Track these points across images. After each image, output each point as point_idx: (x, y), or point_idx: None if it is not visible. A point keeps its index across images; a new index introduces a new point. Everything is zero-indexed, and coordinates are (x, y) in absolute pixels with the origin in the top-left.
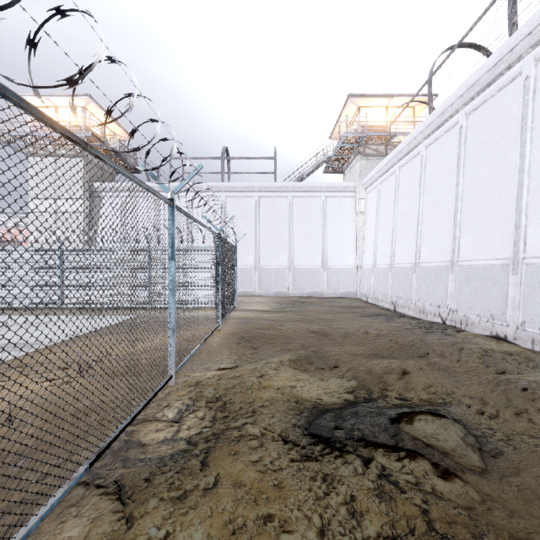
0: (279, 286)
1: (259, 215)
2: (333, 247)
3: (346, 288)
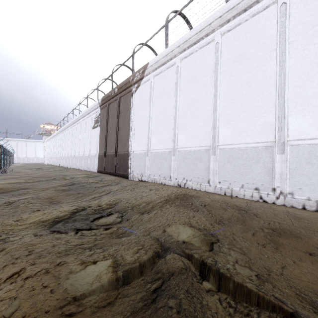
0: (23, 161)
1: (17, 146)
2: (38, 153)
3: (41, 162)
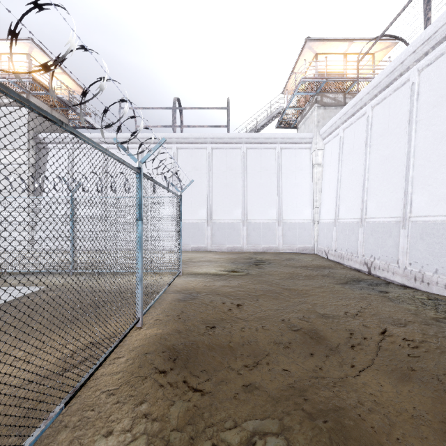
0: (233, 241)
1: (212, 167)
2: (289, 201)
3: (302, 244)
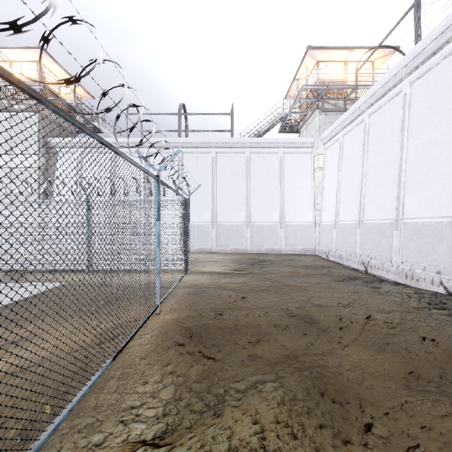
0: (237, 243)
1: (216, 171)
2: (291, 203)
3: (304, 245)
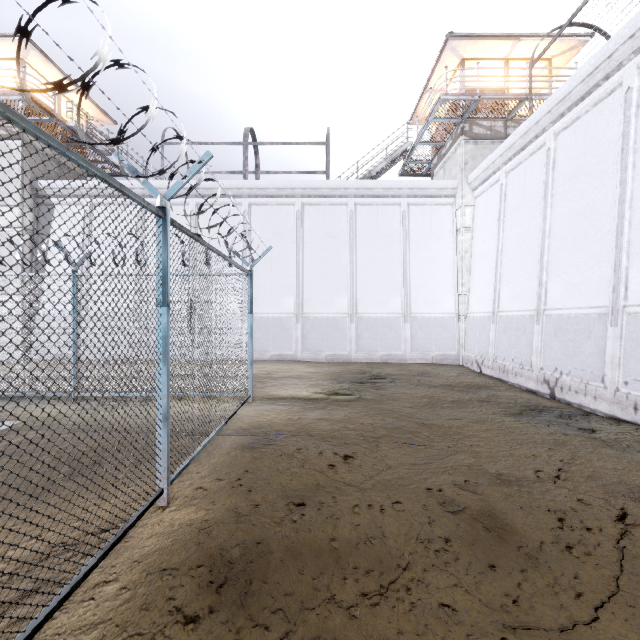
0: (335, 346)
1: (303, 233)
2: (420, 284)
3: (441, 350)
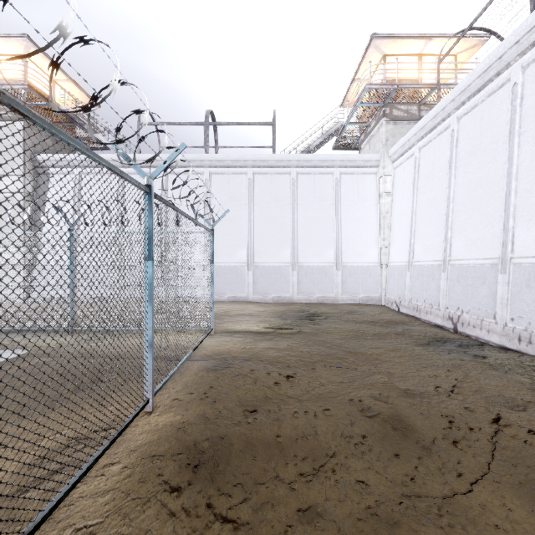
0: (280, 289)
1: (253, 197)
2: (350, 239)
3: (367, 293)
